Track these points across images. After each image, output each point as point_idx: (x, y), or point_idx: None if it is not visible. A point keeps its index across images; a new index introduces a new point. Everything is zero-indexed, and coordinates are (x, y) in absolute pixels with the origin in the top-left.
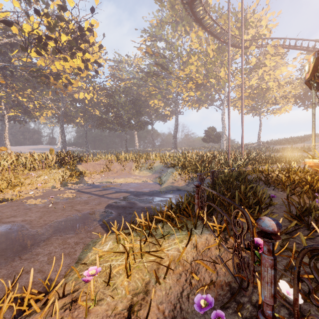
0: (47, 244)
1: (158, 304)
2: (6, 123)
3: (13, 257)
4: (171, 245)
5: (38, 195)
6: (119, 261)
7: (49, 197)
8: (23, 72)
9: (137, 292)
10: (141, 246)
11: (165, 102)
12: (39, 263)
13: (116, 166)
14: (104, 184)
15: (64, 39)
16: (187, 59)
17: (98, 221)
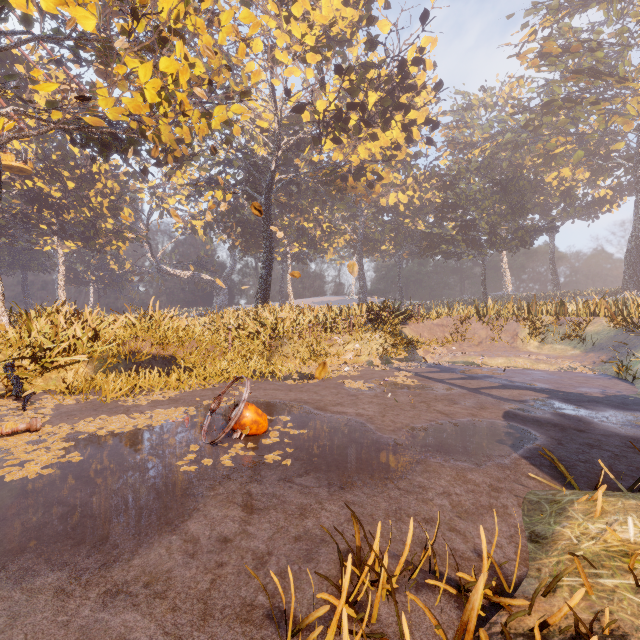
0: (428, 471)
1: None
2: (289, 266)
3: (381, 479)
4: None
5: (353, 374)
6: None
7: (373, 379)
8: (312, 181)
9: None
10: None
11: (594, 168)
12: (439, 509)
13: (477, 331)
14: (462, 367)
15: (372, 101)
16: None
17: (510, 446)
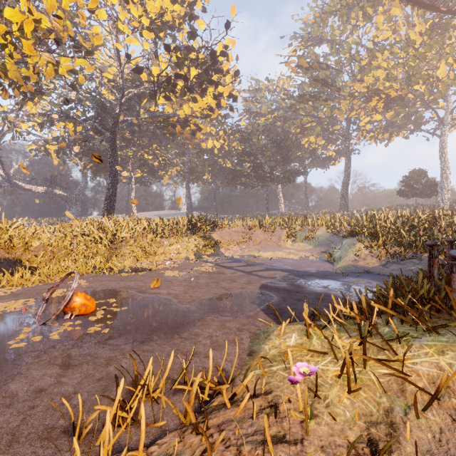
0: (204, 325)
1: (424, 453)
2: (133, 186)
3: (171, 333)
4: (419, 357)
5: (173, 266)
6: (321, 364)
7: (186, 269)
8: (150, 125)
9: (373, 421)
10: (356, 348)
11: (327, 138)
12: (203, 346)
13: (259, 235)
14: (246, 258)
15: (193, 74)
16: (368, 61)
17: (257, 304)
